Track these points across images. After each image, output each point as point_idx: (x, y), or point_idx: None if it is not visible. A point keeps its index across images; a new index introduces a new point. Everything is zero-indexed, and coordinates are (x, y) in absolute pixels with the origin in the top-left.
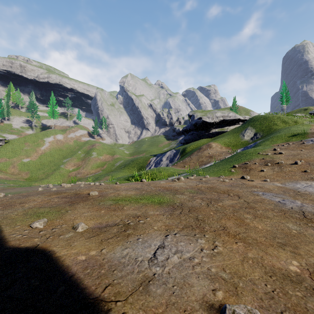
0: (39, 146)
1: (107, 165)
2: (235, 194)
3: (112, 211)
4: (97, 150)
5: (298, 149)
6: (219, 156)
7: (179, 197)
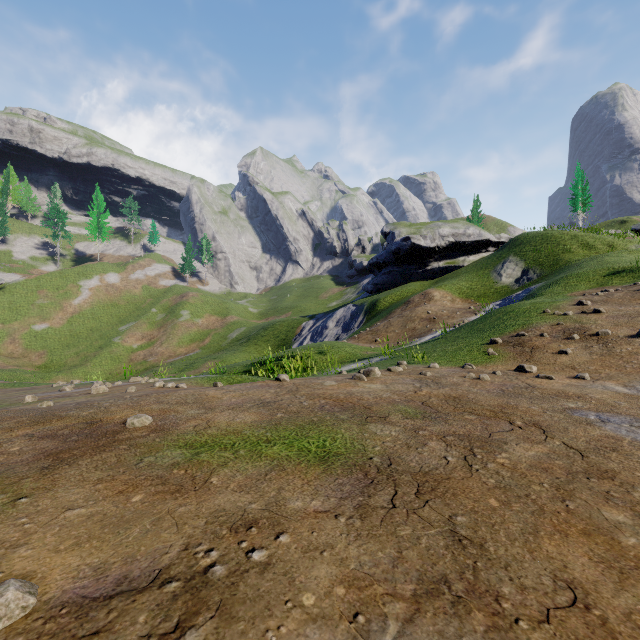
0: (70, 297)
1: (211, 336)
2: (527, 421)
3: (168, 495)
4: (191, 306)
5: (633, 302)
6: (449, 318)
7: (377, 433)
